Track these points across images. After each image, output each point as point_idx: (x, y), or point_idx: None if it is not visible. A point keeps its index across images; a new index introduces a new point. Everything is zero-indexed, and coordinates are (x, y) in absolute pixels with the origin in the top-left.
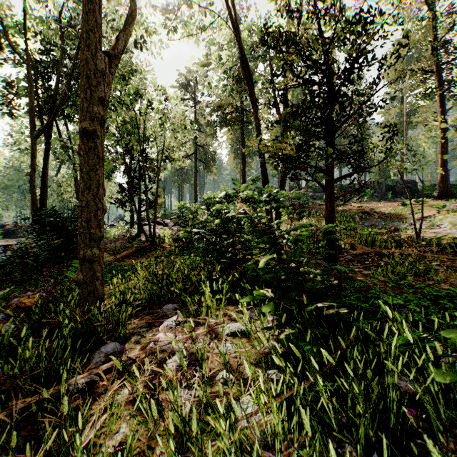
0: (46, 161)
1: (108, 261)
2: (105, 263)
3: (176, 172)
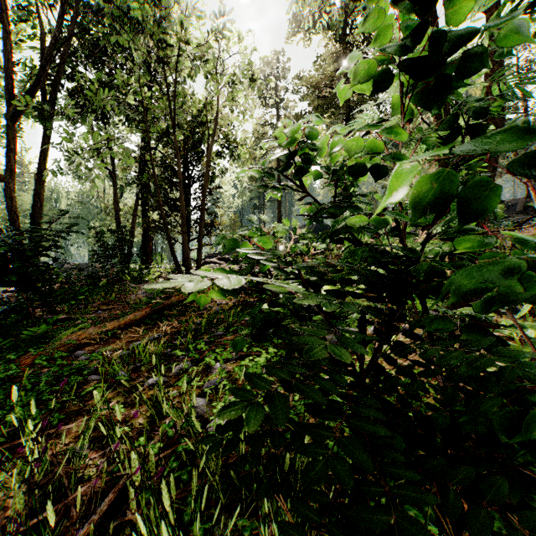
0: (41, 160)
1: (71, 342)
2: (64, 347)
3: (255, 197)
